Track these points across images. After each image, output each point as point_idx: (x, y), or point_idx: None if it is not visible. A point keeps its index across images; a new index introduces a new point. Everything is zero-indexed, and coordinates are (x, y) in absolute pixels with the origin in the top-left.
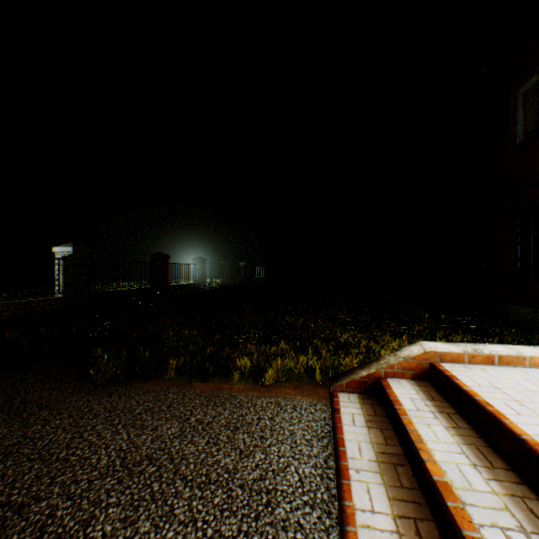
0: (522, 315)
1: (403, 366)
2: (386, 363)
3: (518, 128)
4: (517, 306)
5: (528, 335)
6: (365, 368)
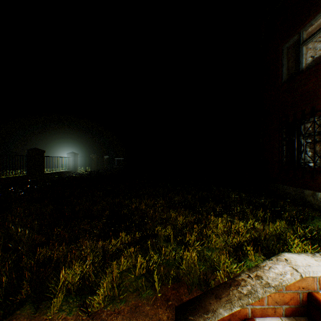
0: (289, 192)
1: (276, 300)
2: (254, 296)
3: (284, 70)
4: (285, 185)
5: (295, 206)
6: (223, 300)
